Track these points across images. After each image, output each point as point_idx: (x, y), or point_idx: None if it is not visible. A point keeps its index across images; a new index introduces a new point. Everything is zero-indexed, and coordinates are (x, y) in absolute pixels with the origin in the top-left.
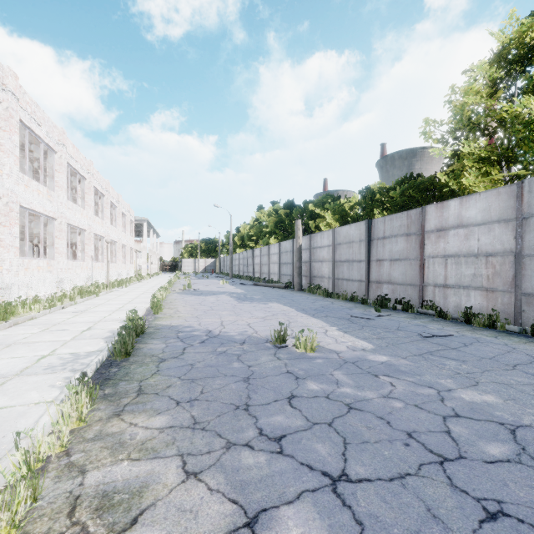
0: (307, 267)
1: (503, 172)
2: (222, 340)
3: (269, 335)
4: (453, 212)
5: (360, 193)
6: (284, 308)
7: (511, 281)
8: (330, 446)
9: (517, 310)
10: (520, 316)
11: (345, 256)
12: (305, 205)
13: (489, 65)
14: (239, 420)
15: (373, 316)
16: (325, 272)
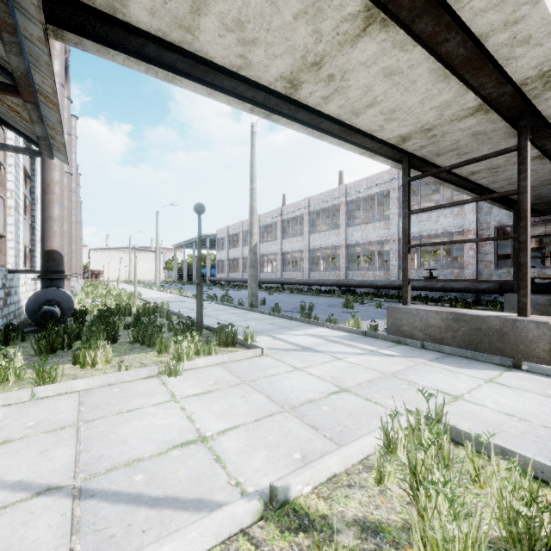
0: None
1: None
2: None
3: None
4: None
5: None
6: None
7: None
8: None
9: None
10: None
11: None
12: None
13: None
14: None
15: None
16: None
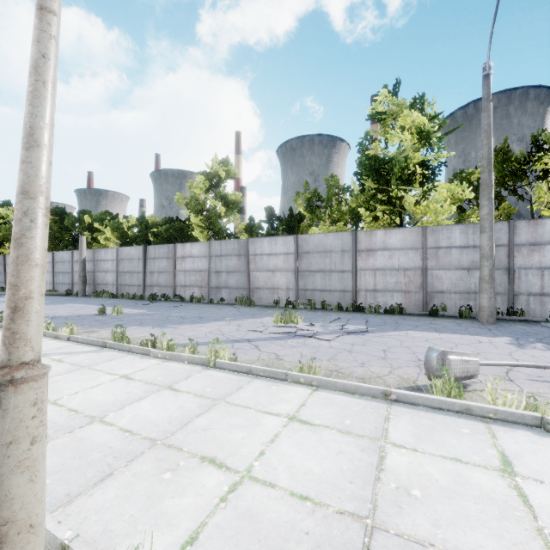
0: (90, 276)
1: (210, 232)
2: (63, 317)
3: (91, 313)
4: (188, 249)
5: (137, 220)
6: (84, 305)
7: (207, 282)
8: (137, 323)
9: (209, 294)
10: (209, 297)
11: (127, 268)
12: (80, 215)
13: (204, 180)
14: (106, 324)
15: (148, 304)
16: (110, 280)
